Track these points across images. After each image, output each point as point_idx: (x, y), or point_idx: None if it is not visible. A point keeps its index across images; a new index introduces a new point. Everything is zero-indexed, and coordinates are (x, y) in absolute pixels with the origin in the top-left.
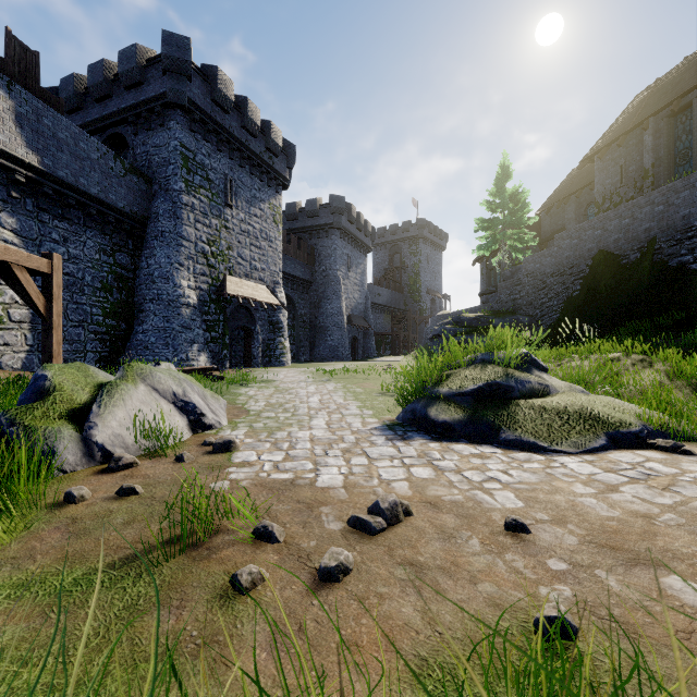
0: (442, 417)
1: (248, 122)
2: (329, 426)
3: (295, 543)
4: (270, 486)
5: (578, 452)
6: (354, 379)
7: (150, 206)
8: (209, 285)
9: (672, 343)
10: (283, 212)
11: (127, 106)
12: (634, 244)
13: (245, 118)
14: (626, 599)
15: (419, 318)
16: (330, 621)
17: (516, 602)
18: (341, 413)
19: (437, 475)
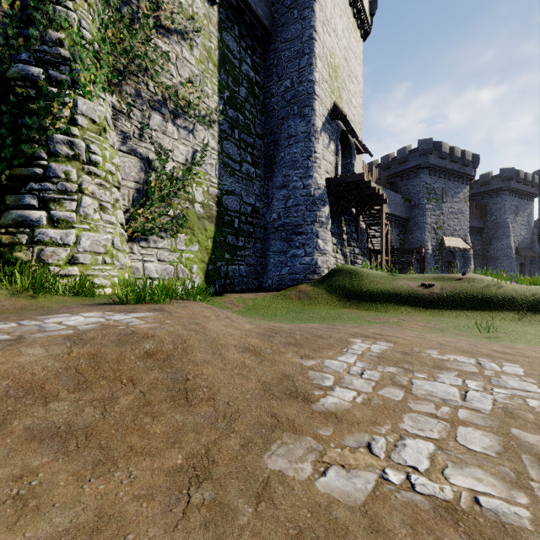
0: None
1: (454, 158)
2: None
3: None
4: None
5: None
6: None
7: (410, 212)
8: (435, 243)
9: None
10: None
11: (399, 171)
12: None
13: (453, 157)
14: None
15: None
16: None
17: None
18: None
19: None
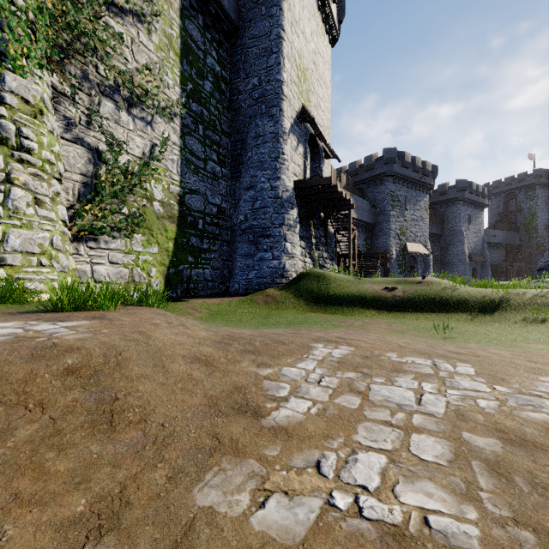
0: None
1: (416, 168)
2: None
3: None
4: None
5: None
6: None
7: (376, 218)
8: (399, 248)
9: None
10: None
11: (366, 178)
12: None
13: (414, 166)
14: None
15: (535, 251)
16: None
17: None
18: None
19: None
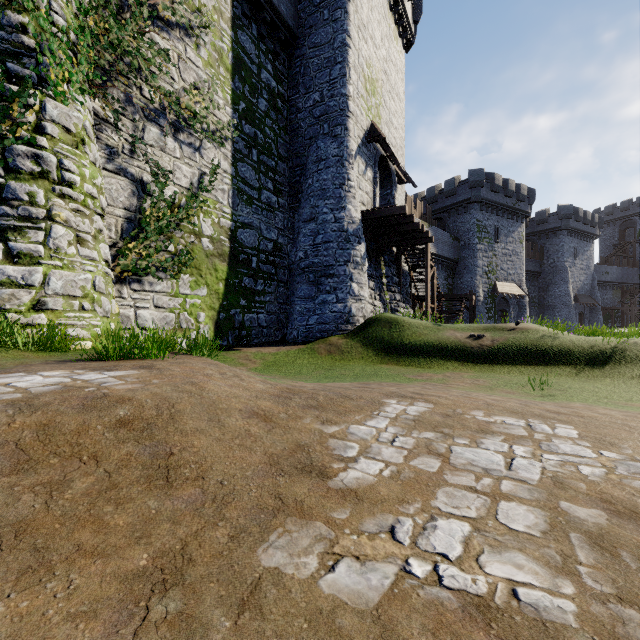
0: None
1: (508, 192)
2: None
3: None
4: None
5: None
6: None
7: (460, 253)
8: (487, 289)
9: None
10: None
11: (447, 205)
12: None
13: (506, 190)
14: None
15: None
16: None
17: None
18: None
19: None
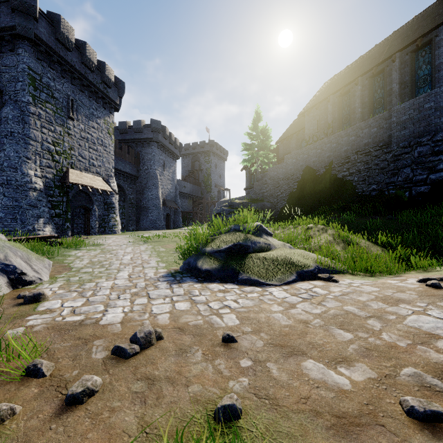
0: (205, 267)
1: (87, 60)
2: (130, 276)
3: (59, 375)
4: (60, 328)
5: (281, 284)
6: (162, 242)
7: (1, 111)
8: (54, 175)
9: (337, 219)
10: (117, 127)
11: None
12: (322, 164)
13: (84, 56)
14: (279, 381)
15: (210, 202)
16: (59, 441)
17: (211, 396)
18: (143, 266)
19: (191, 307)
